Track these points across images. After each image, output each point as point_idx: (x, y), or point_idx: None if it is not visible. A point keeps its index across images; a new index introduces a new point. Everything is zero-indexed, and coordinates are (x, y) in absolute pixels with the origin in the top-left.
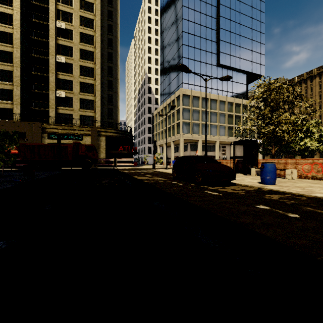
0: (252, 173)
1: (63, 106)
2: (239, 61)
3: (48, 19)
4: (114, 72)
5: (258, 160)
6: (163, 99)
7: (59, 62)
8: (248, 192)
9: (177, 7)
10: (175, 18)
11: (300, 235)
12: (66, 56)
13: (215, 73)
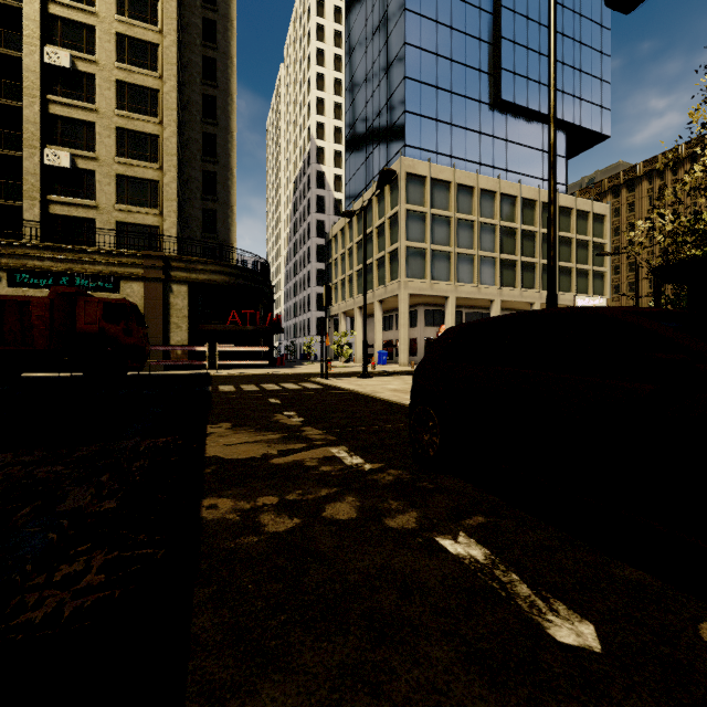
0: None
1: (66, 194)
2: None
3: None
4: (222, 113)
5: None
6: (354, 195)
7: (53, 66)
8: None
9: None
10: None
11: None
12: (77, 51)
13: (488, 124)
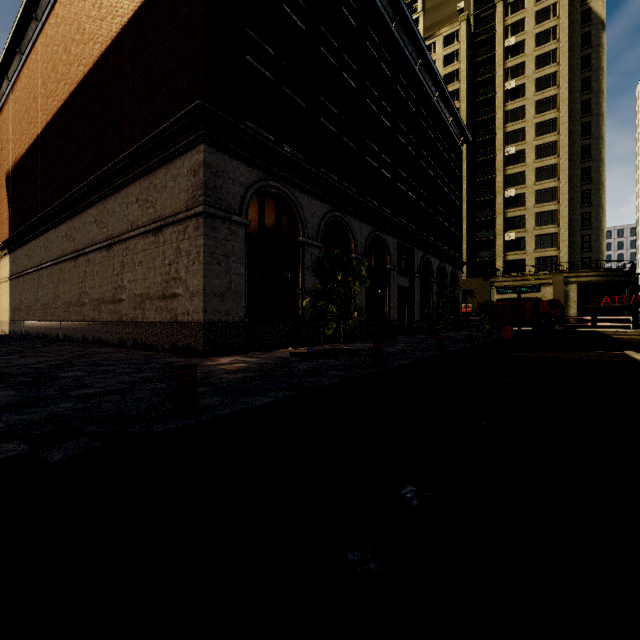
0: None
1: (512, 250)
2: None
3: (493, 151)
4: (595, 174)
5: None
6: None
7: (507, 197)
8: None
9: None
10: None
11: None
12: (516, 186)
13: None
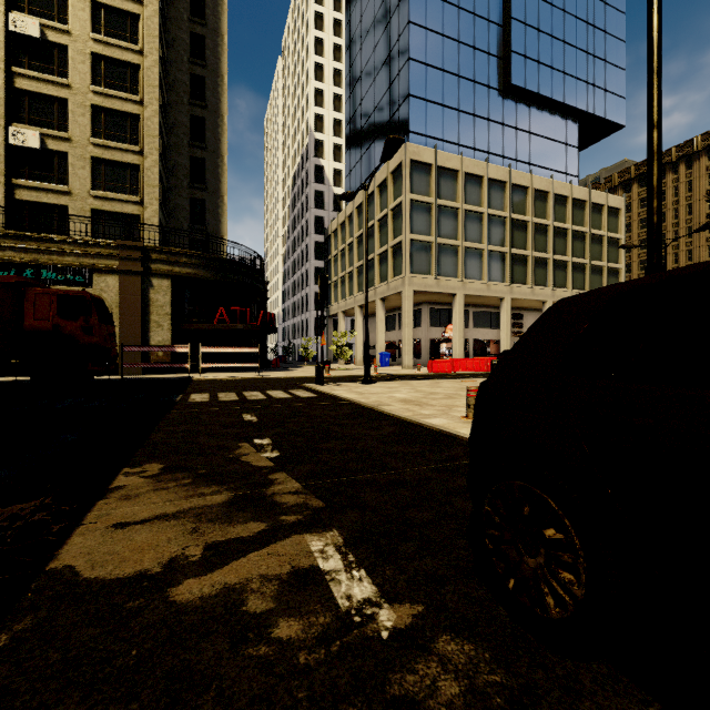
0: None
1: (34, 178)
2: (563, 82)
3: None
4: (211, 95)
5: None
6: (355, 188)
7: (19, 35)
8: None
9: None
10: None
11: None
12: (47, 19)
13: (497, 111)
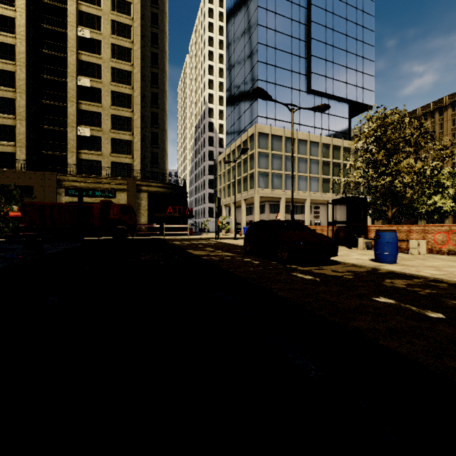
0: (359, 245)
1: (87, 149)
2: (339, 86)
3: (65, 25)
4: (161, 101)
5: (368, 226)
6: (231, 139)
7: (81, 86)
8: (358, 275)
9: (251, 9)
10: (248, 25)
11: (455, 353)
12: (92, 77)
13: (304, 102)
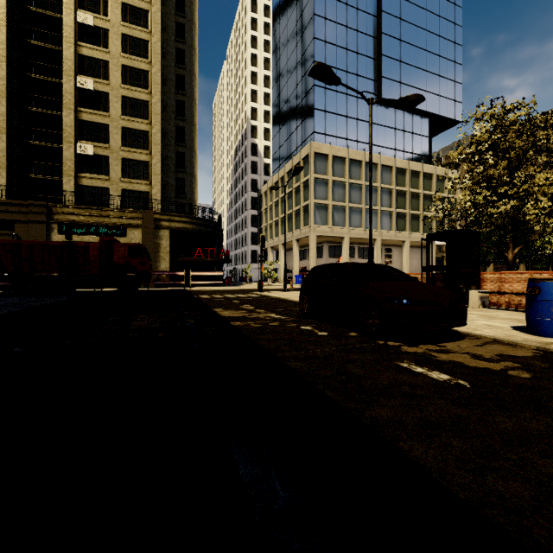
0: (471, 302)
1: (90, 172)
2: None
3: (61, 9)
4: (188, 112)
5: (482, 273)
6: (279, 163)
7: (82, 89)
8: (535, 370)
9: None
10: (301, 16)
11: None
12: (96, 78)
13: (373, 115)
